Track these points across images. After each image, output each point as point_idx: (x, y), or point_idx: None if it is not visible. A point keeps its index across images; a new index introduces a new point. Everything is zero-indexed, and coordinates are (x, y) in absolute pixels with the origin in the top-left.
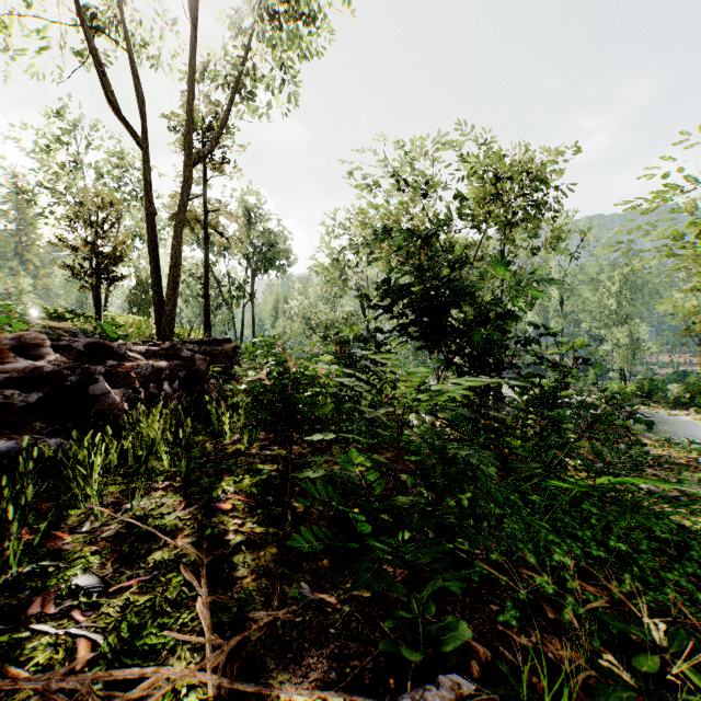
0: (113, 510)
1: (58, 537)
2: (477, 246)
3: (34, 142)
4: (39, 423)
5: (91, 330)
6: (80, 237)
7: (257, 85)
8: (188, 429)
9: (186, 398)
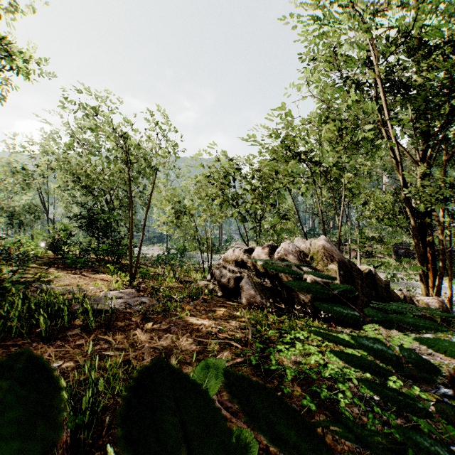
0: None
1: None
2: None
3: None
4: None
5: None
6: None
7: None
8: None
9: None
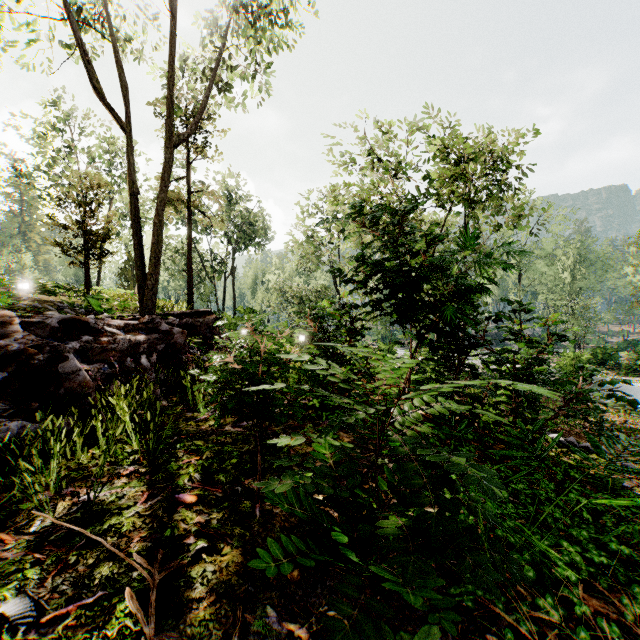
0: (69, 504)
1: (1, 540)
2: (441, 224)
3: (33, 130)
4: (2, 404)
5: (80, 303)
6: (70, 216)
7: (236, 74)
8: (164, 403)
9: (163, 371)
